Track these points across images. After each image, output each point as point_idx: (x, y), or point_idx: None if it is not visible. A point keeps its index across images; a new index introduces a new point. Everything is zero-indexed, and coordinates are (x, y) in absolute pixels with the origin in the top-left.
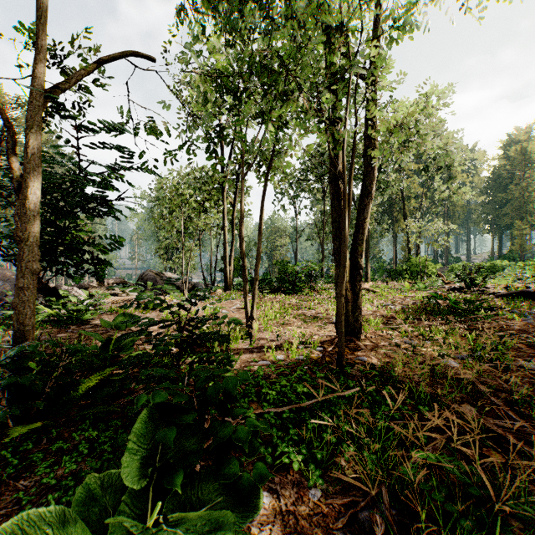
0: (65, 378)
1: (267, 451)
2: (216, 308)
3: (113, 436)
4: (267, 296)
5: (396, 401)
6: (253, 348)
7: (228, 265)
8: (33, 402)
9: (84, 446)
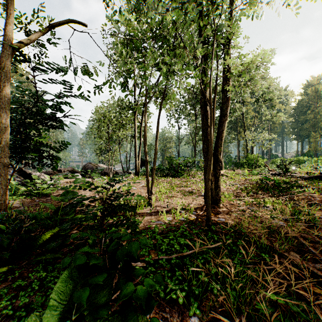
0: (26, 235)
1: (161, 288)
2: (129, 186)
3: (57, 275)
4: (161, 178)
5: (246, 249)
6: (152, 212)
7: (137, 159)
8: (5, 251)
9: (36, 284)
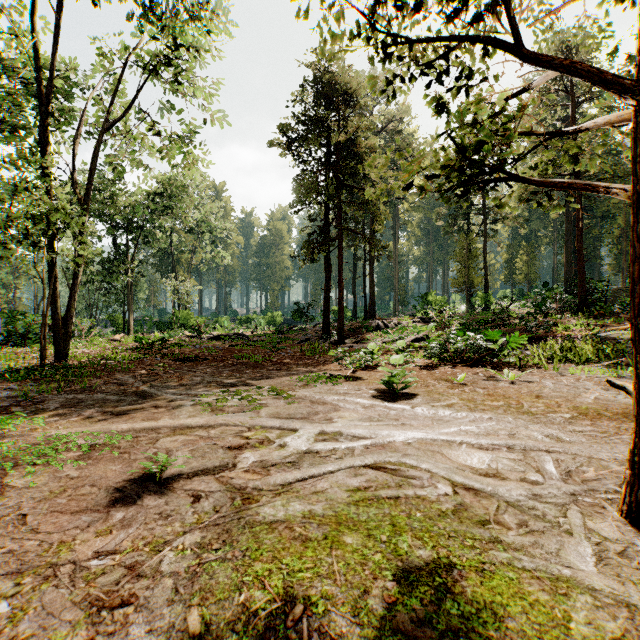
0: None
1: None
2: None
3: None
4: None
5: None
6: None
7: None
8: None
9: None
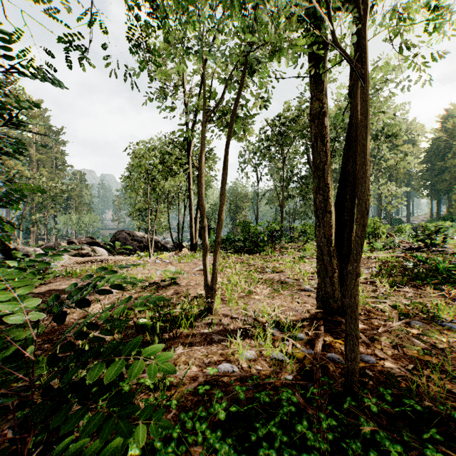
0: None
1: None
2: (174, 272)
3: None
4: (231, 256)
5: None
6: (213, 333)
7: (194, 226)
8: None
9: None
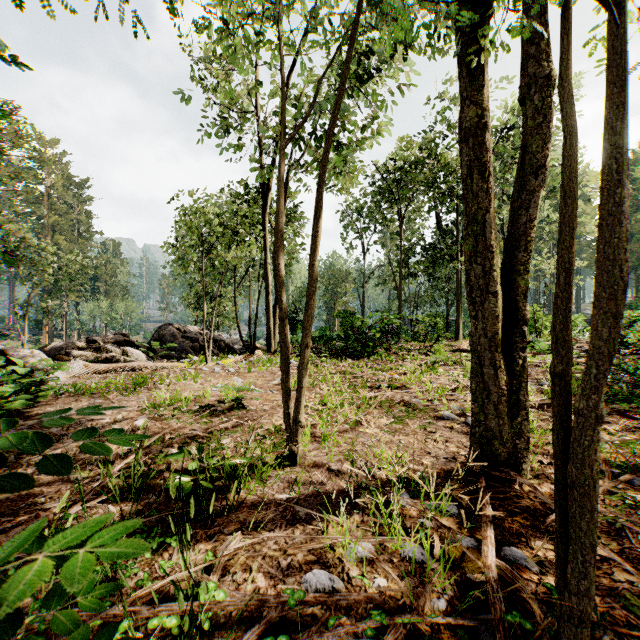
0: None
1: None
2: (239, 389)
3: None
4: (327, 362)
5: None
6: (297, 502)
7: (272, 317)
8: None
9: None
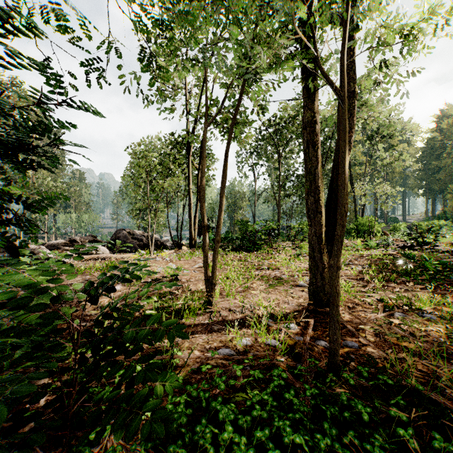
0: None
1: None
2: (175, 269)
3: None
4: (229, 254)
5: (445, 451)
6: (213, 324)
7: (193, 224)
8: None
9: None
